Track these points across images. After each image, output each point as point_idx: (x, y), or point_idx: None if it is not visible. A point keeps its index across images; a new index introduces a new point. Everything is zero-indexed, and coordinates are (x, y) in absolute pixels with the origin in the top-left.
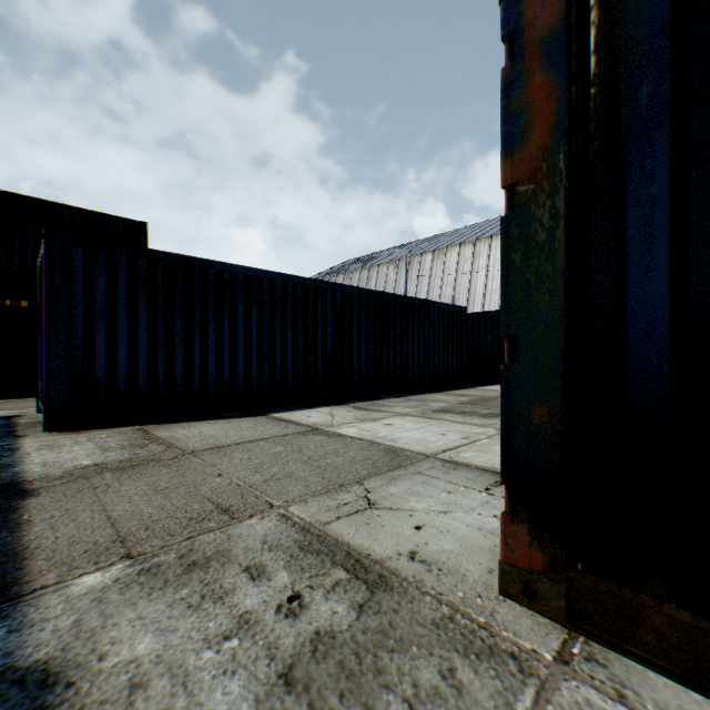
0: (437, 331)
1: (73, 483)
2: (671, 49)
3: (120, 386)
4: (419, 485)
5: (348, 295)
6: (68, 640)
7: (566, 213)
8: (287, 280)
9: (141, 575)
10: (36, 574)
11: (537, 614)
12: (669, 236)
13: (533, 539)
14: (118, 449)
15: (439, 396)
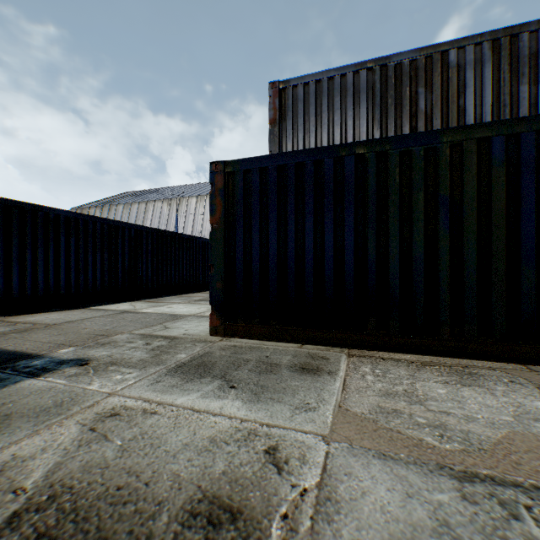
0: (198, 255)
1: None
2: (243, 203)
3: None
4: (187, 322)
5: (140, 231)
6: (77, 356)
7: (224, 234)
8: (97, 220)
9: (85, 348)
10: (37, 353)
11: (218, 337)
12: (243, 244)
13: (217, 318)
14: None
15: (199, 294)
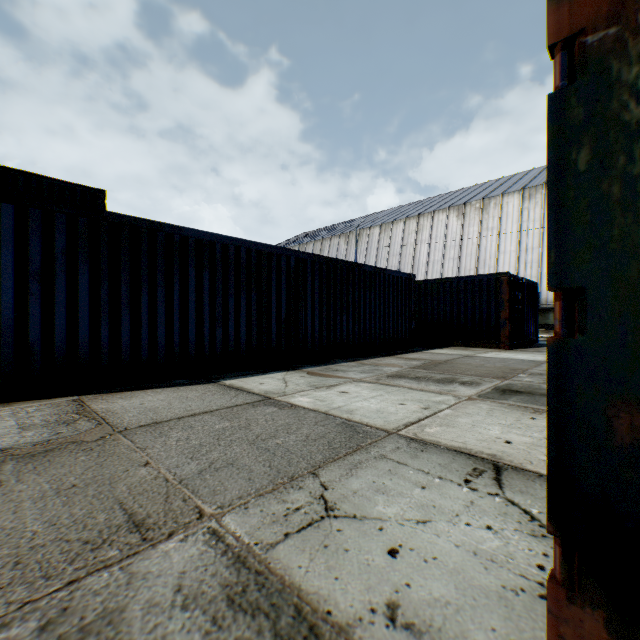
0: (387, 297)
1: None
2: None
3: (57, 353)
4: (386, 475)
5: (302, 261)
6: None
7: None
8: (241, 244)
9: None
10: None
11: None
12: None
13: (615, 639)
14: (39, 427)
15: (391, 360)
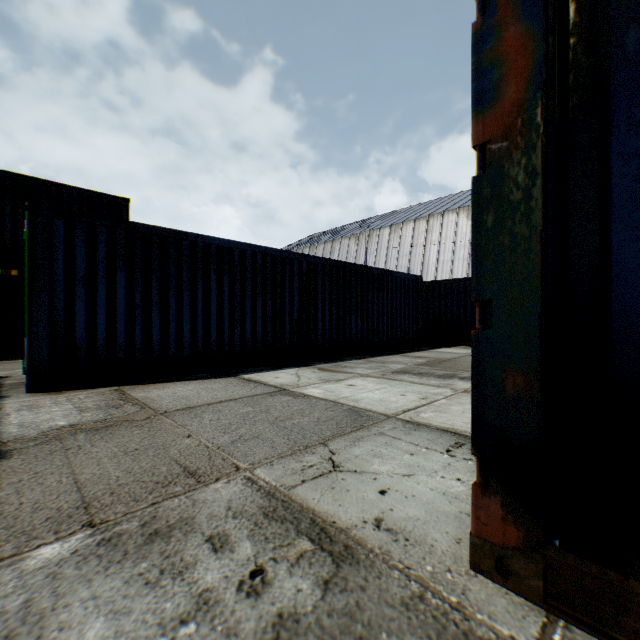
0: (395, 298)
1: (46, 444)
2: None
3: (99, 349)
4: (382, 446)
5: (313, 265)
6: (13, 625)
7: (543, 170)
8: (257, 250)
9: (100, 546)
10: None
11: (511, 591)
12: None
13: (506, 513)
14: (94, 410)
15: (397, 358)
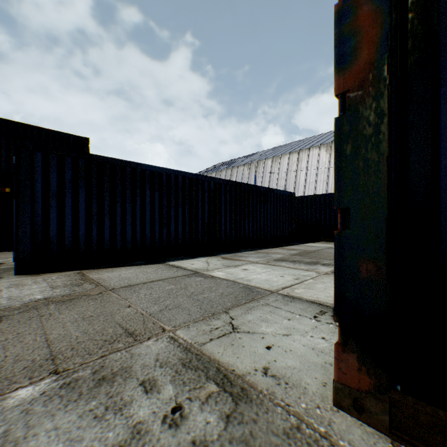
0: (276, 208)
1: (27, 312)
2: None
3: (67, 244)
4: (268, 313)
5: (218, 184)
6: None
7: (388, 112)
8: (179, 174)
9: (62, 388)
10: None
11: (364, 423)
12: None
13: (361, 365)
14: (62, 287)
15: (277, 250)
